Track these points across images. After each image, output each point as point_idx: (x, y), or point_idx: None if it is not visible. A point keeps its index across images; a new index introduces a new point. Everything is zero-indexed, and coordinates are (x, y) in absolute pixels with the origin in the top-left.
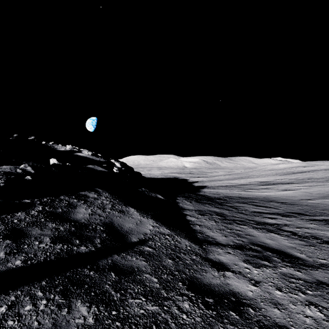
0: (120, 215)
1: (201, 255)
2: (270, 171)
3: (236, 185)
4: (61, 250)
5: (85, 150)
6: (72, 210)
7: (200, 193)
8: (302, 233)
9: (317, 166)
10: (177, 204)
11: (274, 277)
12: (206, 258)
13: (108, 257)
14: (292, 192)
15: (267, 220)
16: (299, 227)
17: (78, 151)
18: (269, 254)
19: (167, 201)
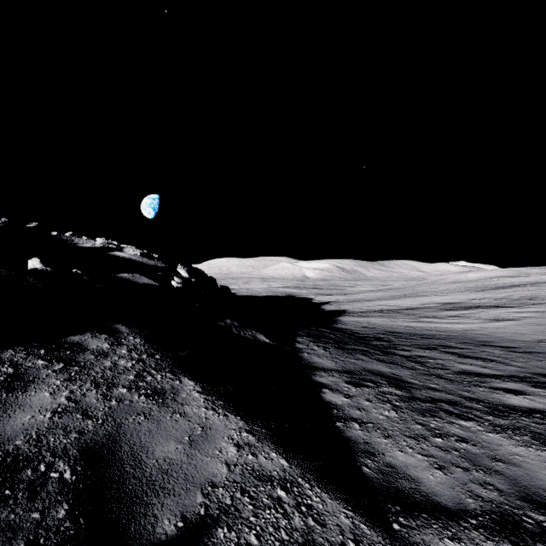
0: (149, 406)
1: None
2: (453, 284)
3: (399, 309)
4: None
5: (129, 247)
6: (7, 399)
7: (338, 324)
8: None
9: (536, 275)
10: (299, 355)
11: None
12: None
13: None
14: (512, 324)
15: (505, 397)
16: None
17: (116, 249)
18: None
19: (278, 347)
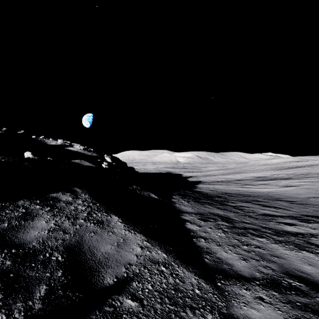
0: (95, 228)
1: (220, 310)
2: (263, 166)
3: (231, 180)
4: None
5: (76, 145)
6: (24, 224)
7: (196, 189)
8: None
9: (311, 161)
10: (173, 205)
11: None
12: (230, 317)
13: None
14: (294, 189)
15: (284, 227)
16: None
17: (69, 146)
18: None
19: (162, 201)
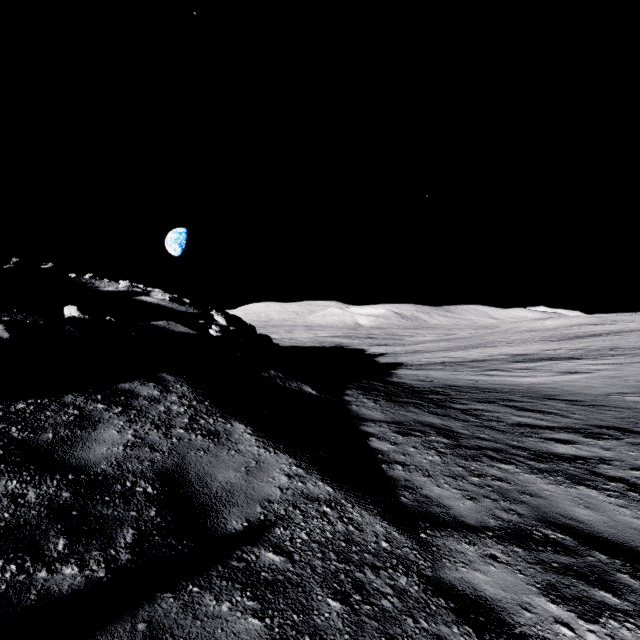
0: (206, 444)
1: (420, 572)
2: (528, 333)
3: (463, 361)
4: None
5: (156, 291)
6: (82, 434)
7: (393, 378)
8: None
9: (622, 323)
10: (347, 408)
11: None
12: (437, 581)
13: (141, 609)
14: (584, 377)
15: (553, 446)
16: (637, 467)
17: (143, 293)
18: (602, 559)
19: (325, 399)
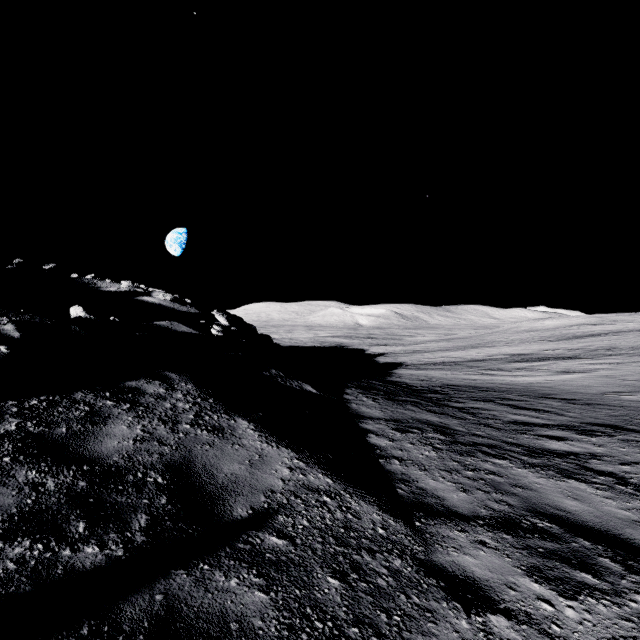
0: (212, 439)
1: (414, 555)
2: (527, 333)
3: (462, 361)
4: (19, 564)
5: (158, 292)
6: (94, 429)
7: (392, 377)
8: (639, 478)
9: (622, 323)
10: (346, 406)
11: (628, 634)
12: (430, 564)
13: (158, 583)
14: (581, 377)
15: (547, 443)
16: (627, 462)
17: (144, 294)
18: (586, 545)
19: (325, 398)
